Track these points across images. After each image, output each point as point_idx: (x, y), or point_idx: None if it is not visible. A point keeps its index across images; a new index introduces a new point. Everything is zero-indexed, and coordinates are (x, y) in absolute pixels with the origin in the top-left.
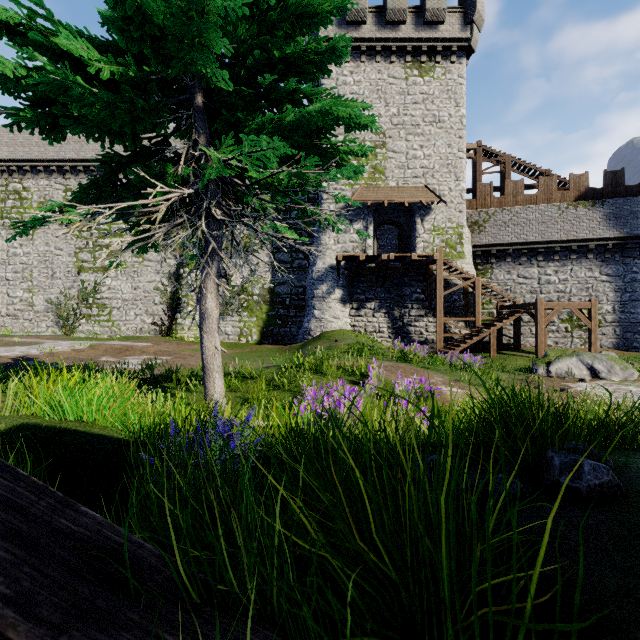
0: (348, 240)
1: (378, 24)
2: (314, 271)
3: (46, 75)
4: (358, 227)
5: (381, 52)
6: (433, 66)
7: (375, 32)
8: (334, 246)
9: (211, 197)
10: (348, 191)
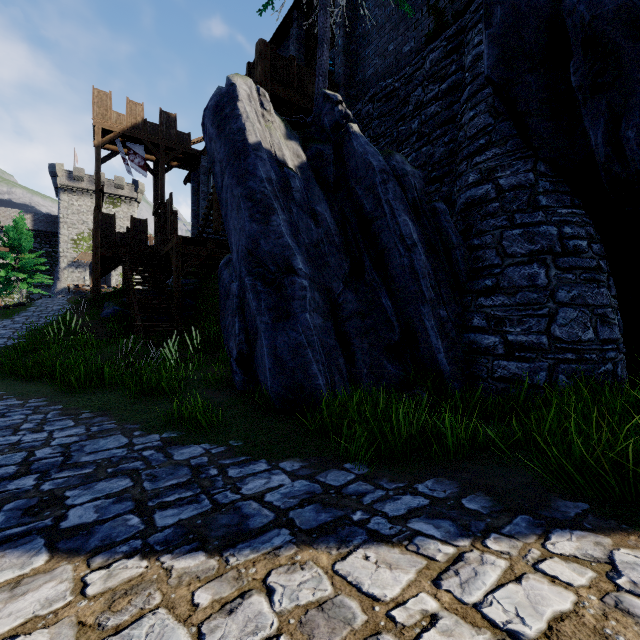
0: (75, 276)
1: (91, 183)
2: (55, 289)
3: (1, 281)
4: (81, 271)
5: (93, 194)
6: (120, 205)
7: (89, 186)
8: (67, 278)
9: (21, 289)
10: (75, 254)
